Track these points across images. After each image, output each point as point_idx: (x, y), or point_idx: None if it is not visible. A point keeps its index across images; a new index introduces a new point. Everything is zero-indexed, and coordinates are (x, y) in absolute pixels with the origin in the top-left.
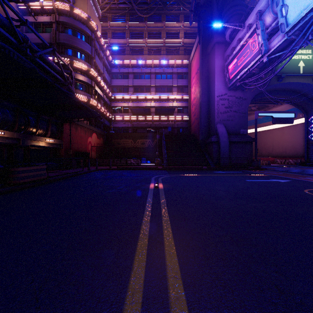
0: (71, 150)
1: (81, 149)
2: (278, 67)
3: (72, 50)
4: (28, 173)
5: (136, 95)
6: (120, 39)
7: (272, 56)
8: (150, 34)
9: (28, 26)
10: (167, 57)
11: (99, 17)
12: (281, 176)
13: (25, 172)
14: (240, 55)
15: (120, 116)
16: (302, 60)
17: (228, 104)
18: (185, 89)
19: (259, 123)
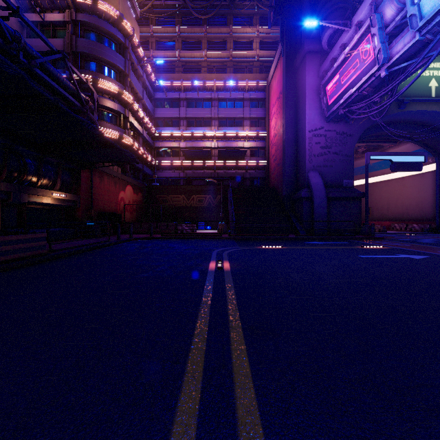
0: (92, 210)
1: (109, 209)
2: (398, 88)
3: (96, 63)
4: (13, 245)
5: (190, 131)
6: (167, 51)
7: (394, 69)
8: (211, 44)
9: (21, 17)
10: (235, 76)
11: (137, 17)
12: (410, 250)
13: (8, 244)
14: (344, 69)
15: (167, 161)
16: (435, 77)
17: (325, 142)
18: (261, 123)
19: (369, 172)
